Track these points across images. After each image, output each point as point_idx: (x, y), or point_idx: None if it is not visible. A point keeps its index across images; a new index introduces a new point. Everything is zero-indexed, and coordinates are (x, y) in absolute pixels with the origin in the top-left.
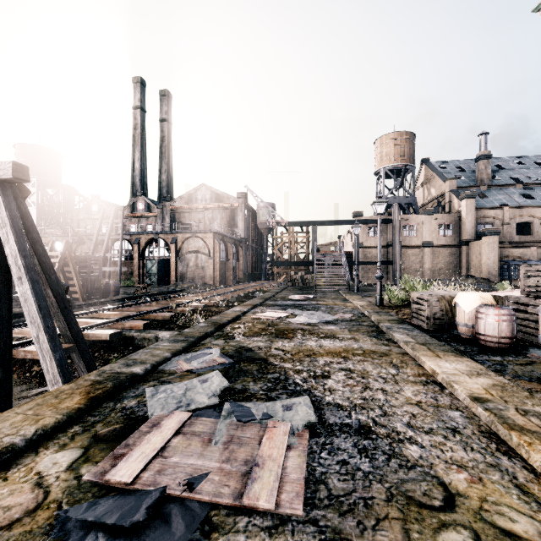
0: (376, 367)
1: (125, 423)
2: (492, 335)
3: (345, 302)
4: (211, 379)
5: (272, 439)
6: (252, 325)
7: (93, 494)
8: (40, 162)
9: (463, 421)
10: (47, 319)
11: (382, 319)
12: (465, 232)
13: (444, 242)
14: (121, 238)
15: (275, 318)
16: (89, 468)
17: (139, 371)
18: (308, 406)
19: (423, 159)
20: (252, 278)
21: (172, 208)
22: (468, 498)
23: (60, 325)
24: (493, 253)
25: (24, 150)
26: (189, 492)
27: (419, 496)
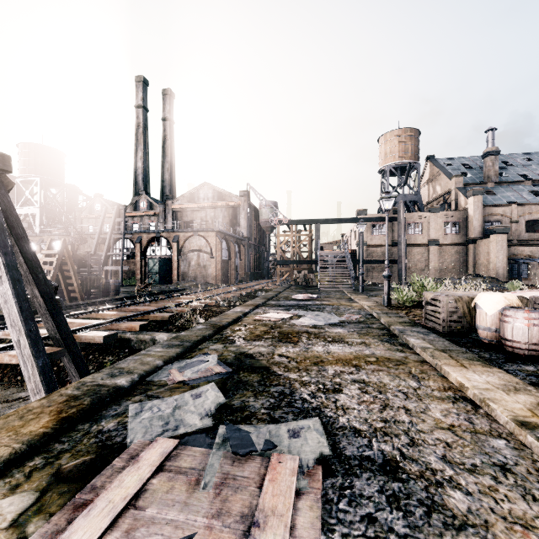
0: (393, 378)
1: (97, 454)
2: (521, 341)
3: (350, 302)
4: (205, 394)
5: (276, 482)
6: (253, 327)
7: None
8: (43, 161)
9: (512, 454)
10: (30, 322)
11: (393, 321)
12: (472, 230)
13: (450, 240)
14: (123, 237)
15: (278, 319)
16: (38, 524)
17: (123, 383)
18: (320, 432)
19: (428, 156)
20: (254, 277)
21: (175, 207)
22: None
23: (49, 328)
24: (501, 251)
25: (27, 150)
26: None
27: None
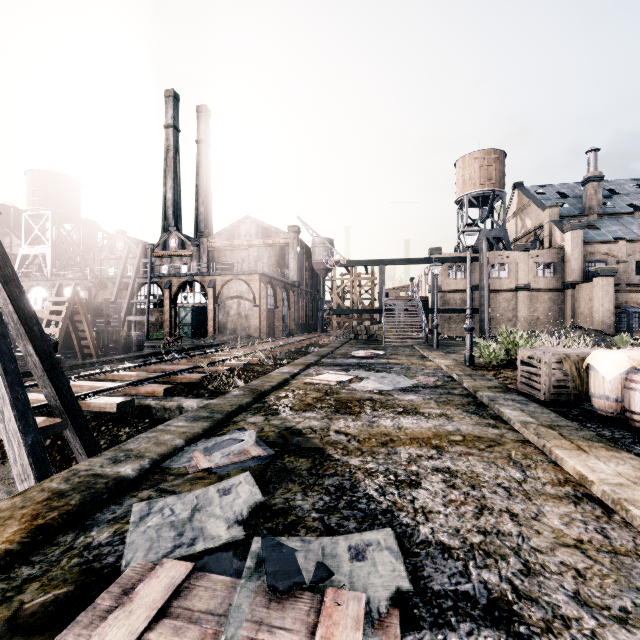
0: (489, 466)
1: (77, 584)
2: None
3: (423, 360)
4: (237, 489)
5: None
6: (303, 392)
7: None
8: (56, 192)
9: None
10: (16, 388)
11: (479, 385)
12: (570, 273)
13: (543, 284)
14: (149, 281)
15: (334, 382)
16: None
17: (128, 472)
18: (394, 552)
19: (516, 183)
20: (306, 329)
21: (211, 245)
22: None
23: (47, 393)
24: (607, 298)
25: (36, 178)
26: None
27: None
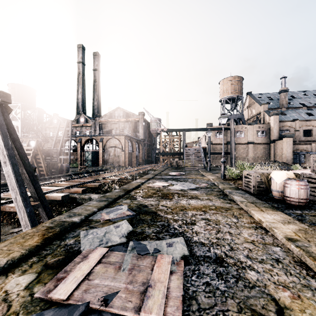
0: (224, 217)
1: (66, 255)
2: (294, 197)
3: (202, 176)
4: (122, 226)
5: (160, 267)
6: (147, 190)
7: (40, 307)
8: (23, 94)
9: (282, 254)
10: (22, 188)
11: (225, 187)
12: (273, 135)
13: (260, 141)
14: (70, 139)
15: (161, 186)
16: (39, 288)
17: (76, 220)
18: (183, 244)
19: (248, 92)
20: (147, 162)
21: (100, 121)
22: (293, 310)
23: (31, 191)
24: (289, 147)
25: (13, 87)
26: (105, 307)
27: (259, 309)
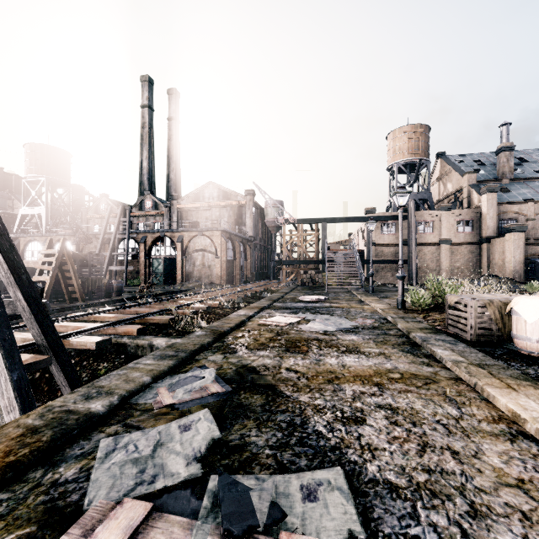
0: (426, 403)
1: (40, 524)
2: None
3: (361, 304)
4: (196, 426)
5: None
6: (258, 333)
7: None
8: (50, 162)
9: None
10: (4, 330)
11: (412, 326)
12: (486, 229)
13: (462, 239)
14: (127, 237)
15: (284, 324)
16: None
17: (98, 409)
18: (345, 493)
19: (439, 153)
20: (260, 277)
21: (180, 206)
22: None
23: (34, 333)
24: (518, 250)
25: (33, 150)
26: None
27: None
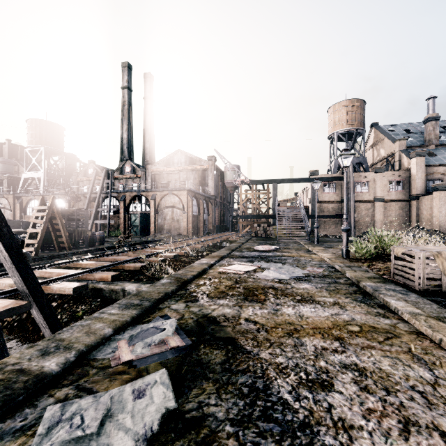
0: (394, 362)
1: None
2: None
3: (309, 253)
4: (151, 391)
5: None
6: (218, 281)
7: None
8: (47, 134)
9: None
10: None
11: (360, 275)
12: (415, 188)
13: (394, 197)
14: (110, 196)
15: (242, 272)
16: None
17: (52, 368)
18: None
19: (373, 123)
20: (220, 229)
21: (153, 170)
22: None
23: (16, 281)
24: (444, 206)
25: (33, 125)
26: None
27: None
